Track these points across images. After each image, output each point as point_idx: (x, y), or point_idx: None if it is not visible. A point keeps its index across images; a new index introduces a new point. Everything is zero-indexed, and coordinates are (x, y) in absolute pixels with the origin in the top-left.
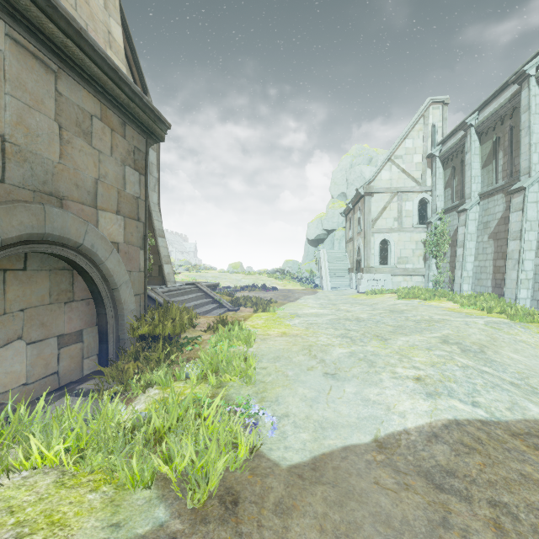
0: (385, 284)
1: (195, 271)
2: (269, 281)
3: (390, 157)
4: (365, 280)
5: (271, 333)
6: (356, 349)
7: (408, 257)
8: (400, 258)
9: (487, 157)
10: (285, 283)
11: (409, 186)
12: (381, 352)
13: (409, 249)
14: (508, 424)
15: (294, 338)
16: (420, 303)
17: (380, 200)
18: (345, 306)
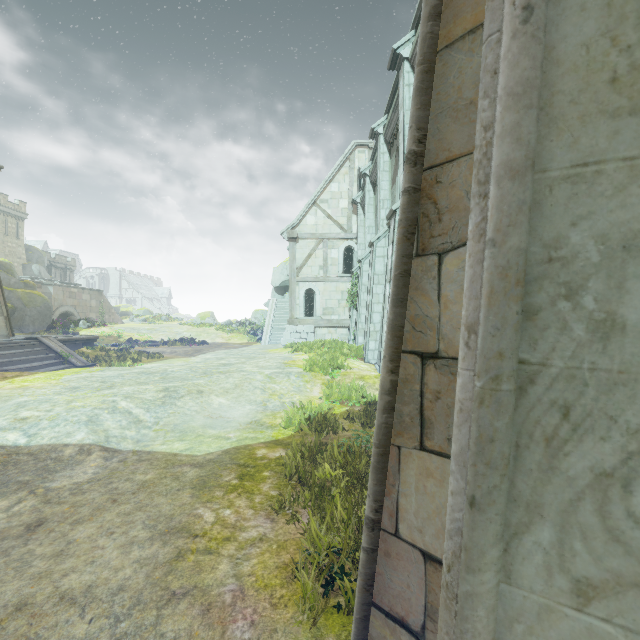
0: (308, 336)
1: (149, 323)
2: (215, 334)
3: (315, 201)
4: (287, 333)
5: (6, 387)
6: (41, 398)
7: (334, 308)
8: (326, 309)
9: (376, 208)
10: (232, 336)
11: (335, 233)
12: (59, 399)
13: (335, 300)
14: (27, 448)
15: (16, 390)
16: (290, 356)
17: (305, 246)
18: (226, 361)
